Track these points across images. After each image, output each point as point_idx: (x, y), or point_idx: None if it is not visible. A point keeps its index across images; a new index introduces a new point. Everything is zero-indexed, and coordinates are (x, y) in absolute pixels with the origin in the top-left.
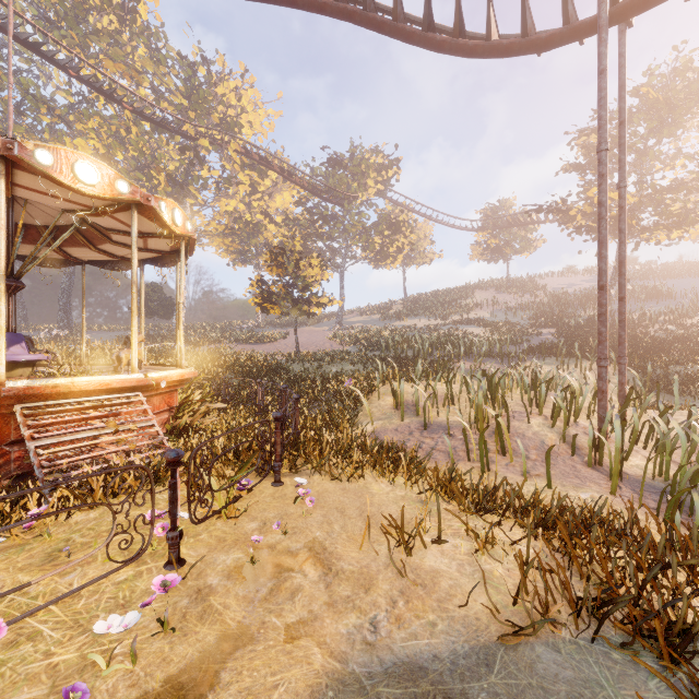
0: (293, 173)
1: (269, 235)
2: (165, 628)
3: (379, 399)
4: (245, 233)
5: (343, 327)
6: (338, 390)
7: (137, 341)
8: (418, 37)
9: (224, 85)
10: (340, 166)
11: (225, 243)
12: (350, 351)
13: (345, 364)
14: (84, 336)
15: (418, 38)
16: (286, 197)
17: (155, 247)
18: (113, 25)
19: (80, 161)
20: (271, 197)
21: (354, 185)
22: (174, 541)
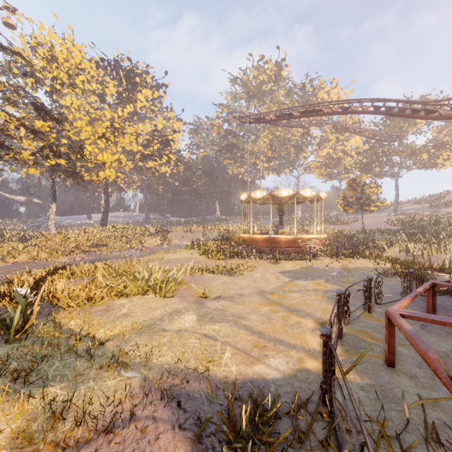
0: (361, 130)
1: (346, 161)
2: (339, 263)
3: (395, 248)
4: (332, 165)
5: (397, 213)
6: (378, 245)
7: (315, 227)
8: (410, 117)
9: (321, 93)
10: (394, 117)
11: (321, 172)
12: (395, 229)
13: (388, 235)
14: (288, 225)
15: (410, 117)
16: (357, 138)
17: (313, 199)
18: (272, 87)
19: (307, 191)
20: (347, 140)
21: (405, 125)
22: (337, 258)
